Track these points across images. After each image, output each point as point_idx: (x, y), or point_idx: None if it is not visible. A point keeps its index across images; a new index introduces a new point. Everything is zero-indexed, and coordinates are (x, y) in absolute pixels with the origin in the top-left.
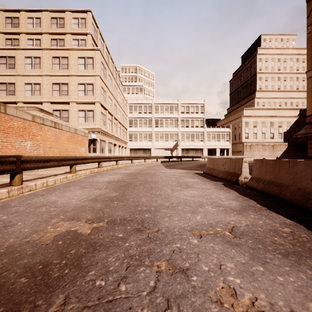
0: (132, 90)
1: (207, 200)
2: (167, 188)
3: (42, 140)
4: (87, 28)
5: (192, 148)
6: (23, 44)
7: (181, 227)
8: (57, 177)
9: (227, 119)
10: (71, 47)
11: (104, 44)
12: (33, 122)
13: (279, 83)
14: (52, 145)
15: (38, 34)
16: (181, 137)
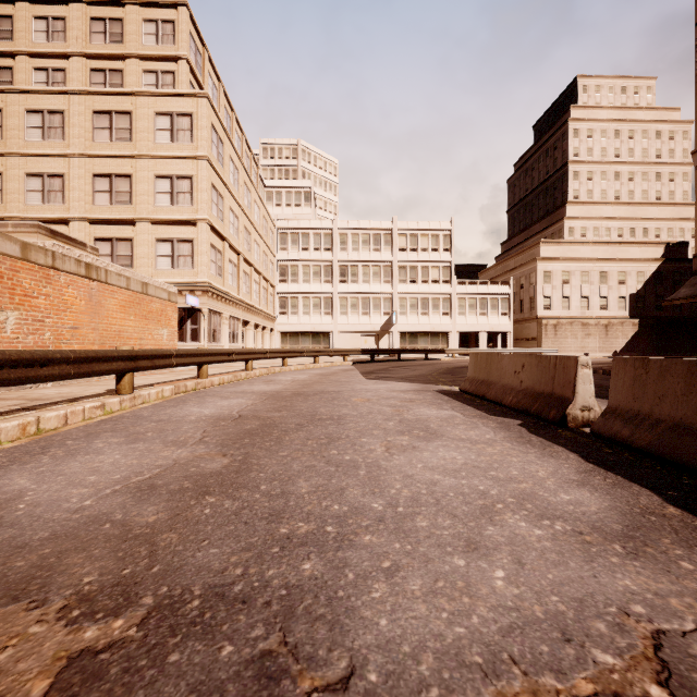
0: (288, 199)
1: (502, 488)
2: (373, 442)
3: (50, 308)
4: (178, 45)
5: (425, 331)
6: (22, 80)
7: (444, 645)
8: (75, 405)
9: (502, 265)
10: (139, 89)
11: (219, 87)
12: (24, 261)
13: (617, 185)
14: (80, 322)
15: (60, 57)
16: (398, 306)
